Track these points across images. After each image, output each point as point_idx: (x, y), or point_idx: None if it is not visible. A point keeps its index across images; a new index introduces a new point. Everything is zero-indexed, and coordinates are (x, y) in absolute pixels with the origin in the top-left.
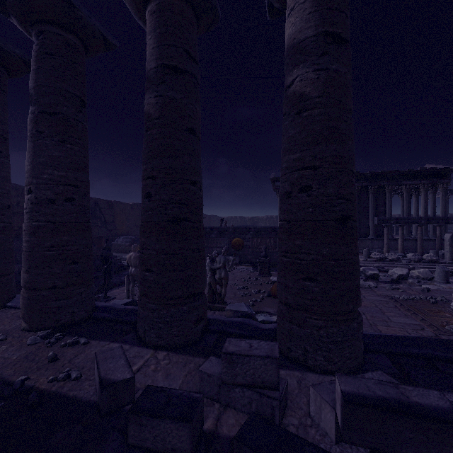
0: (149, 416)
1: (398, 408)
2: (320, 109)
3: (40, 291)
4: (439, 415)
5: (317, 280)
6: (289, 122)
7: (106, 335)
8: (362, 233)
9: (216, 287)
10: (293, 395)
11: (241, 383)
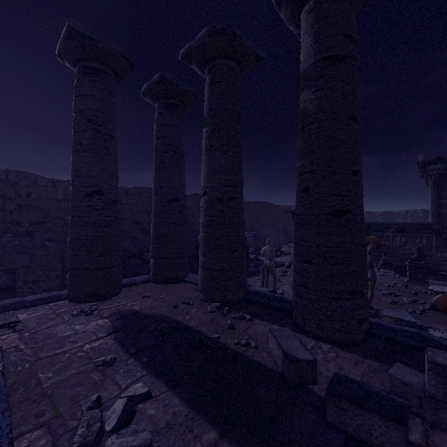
0: (350, 403)
1: None
2: None
3: (213, 272)
4: None
5: None
6: None
7: (264, 317)
8: None
9: None
10: None
11: None
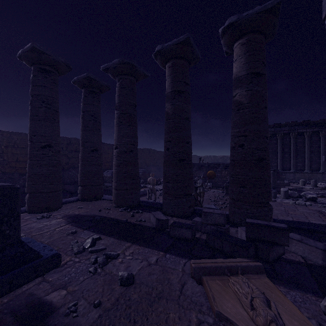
0: (177, 227)
1: (265, 225)
2: (248, 109)
3: (121, 191)
4: (279, 227)
5: (246, 187)
6: (234, 114)
7: (149, 211)
8: (313, 168)
9: (197, 197)
10: (232, 233)
11: (210, 223)
